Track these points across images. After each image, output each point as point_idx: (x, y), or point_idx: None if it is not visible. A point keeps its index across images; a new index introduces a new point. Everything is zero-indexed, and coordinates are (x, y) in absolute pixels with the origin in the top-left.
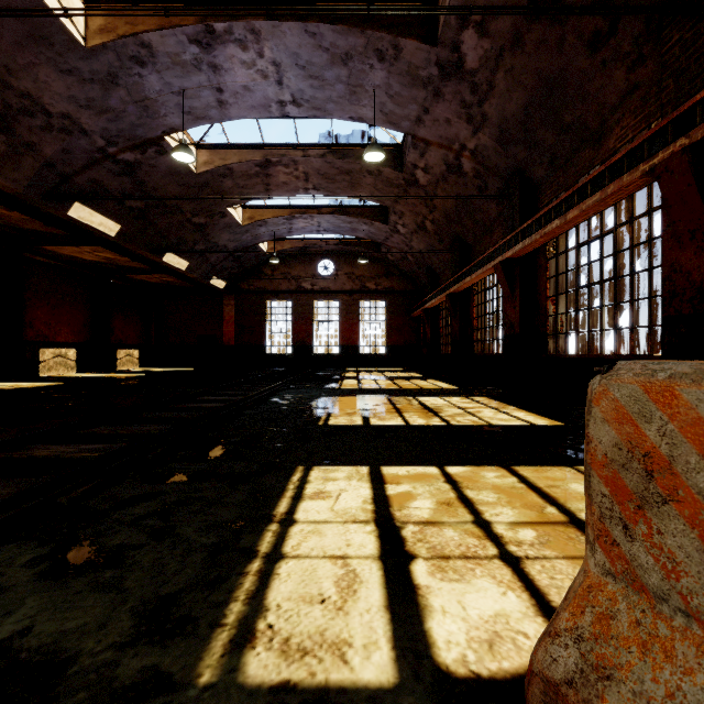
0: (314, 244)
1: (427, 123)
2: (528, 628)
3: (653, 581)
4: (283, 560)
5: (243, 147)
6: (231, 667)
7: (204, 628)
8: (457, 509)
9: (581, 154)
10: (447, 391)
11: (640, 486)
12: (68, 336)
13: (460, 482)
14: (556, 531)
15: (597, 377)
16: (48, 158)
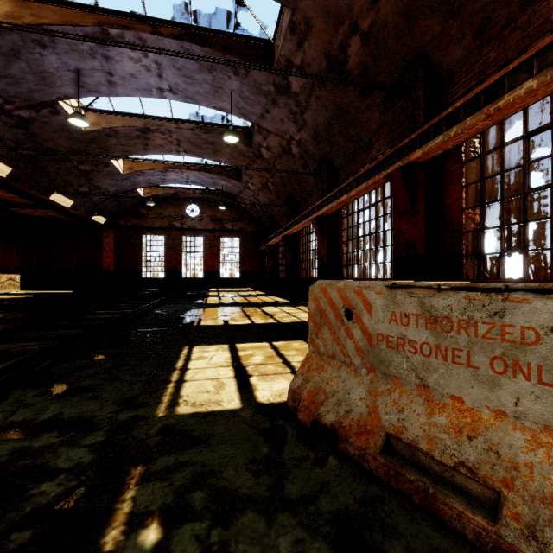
0: (183, 192)
1: (268, 119)
2: None
3: (322, 350)
4: (185, 382)
5: (127, 115)
6: (171, 411)
7: (153, 404)
8: (275, 358)
9: (360, 155)
10: (281, 303)
11: (320, 321)
12: None
13: (279, 348)
14: None
15: (311, 286)
16: None
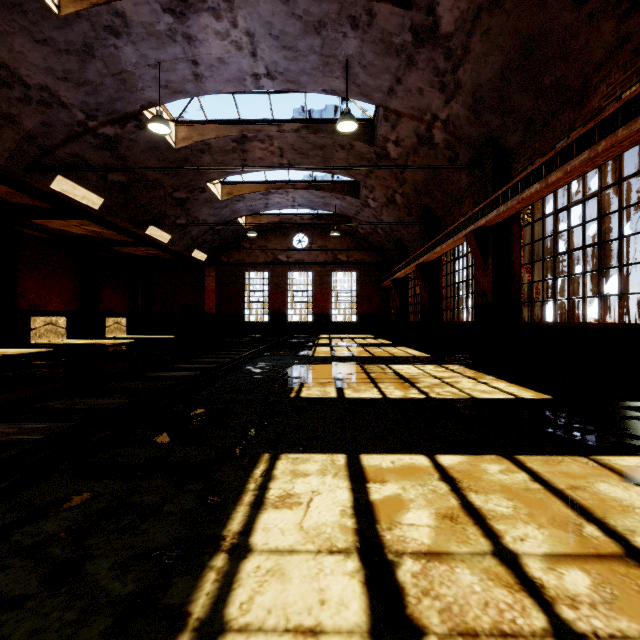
0: (289, 219)
1: (399, 94)
2: None
3: None
4: (223, 638)
5: (220, 123)
6: None
7: None
8: (465, 528)
9: (560, 117)
10: (419, 358)
11: None
12: (59, 305)
13: (459, 480)
14: (616, 575)
15: None
16: (29, 131)
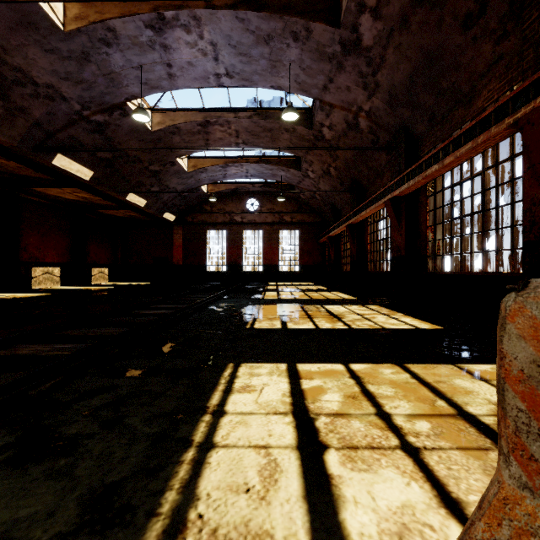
0: (243, 187)
1: (331, 90)
2: (433, 520)
3: None
4: (214, 449)
5: (188, 111)
6: None
7: (140, 518)
8: (361, 402)
9: (455, 113)
10: (347, 300)
11: None
12: (54, 257)
13: (362, 377)
14: (447, 423)
15: (512, 295)
16: (37, 119)
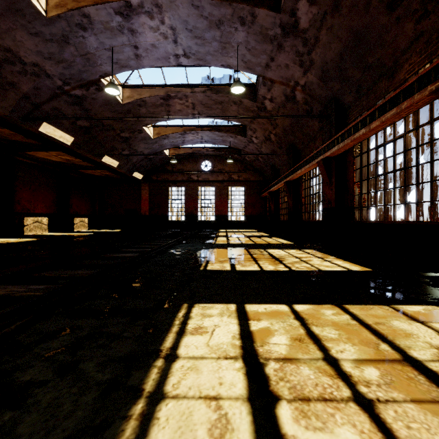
0: (198, 151)
1: (273, 68)
2: None
3: None
4: (163, 401)
5: (152, 87)
6: None
7: None
8: (308, 346)
9: (379, 85)
10: (286, 245)
11: None
12: (43, 209)
13: (306, 319)
14: (395, 370)
15: None
16: (25, 93)
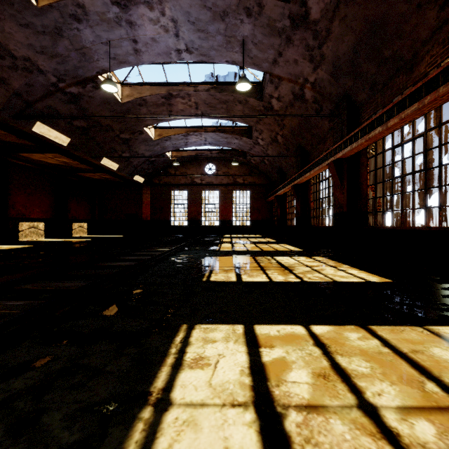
0: (202, 153)
1: (280, 64)
2: None
3: None
4: None
5: (153, 85)
6: None
7: None
8: (335, 385)
9: (396, 80)
10: (294, 252)
11: None
12: (39, 214)
13: (328, 345)
14: None
15: None
16: (16, 90)
